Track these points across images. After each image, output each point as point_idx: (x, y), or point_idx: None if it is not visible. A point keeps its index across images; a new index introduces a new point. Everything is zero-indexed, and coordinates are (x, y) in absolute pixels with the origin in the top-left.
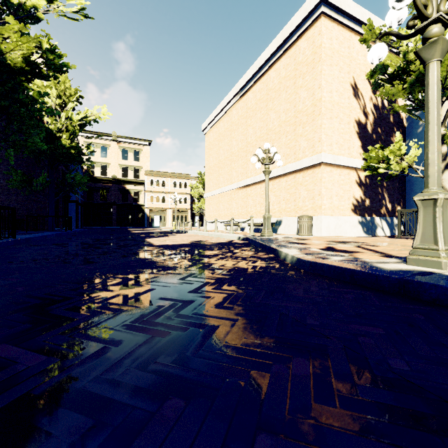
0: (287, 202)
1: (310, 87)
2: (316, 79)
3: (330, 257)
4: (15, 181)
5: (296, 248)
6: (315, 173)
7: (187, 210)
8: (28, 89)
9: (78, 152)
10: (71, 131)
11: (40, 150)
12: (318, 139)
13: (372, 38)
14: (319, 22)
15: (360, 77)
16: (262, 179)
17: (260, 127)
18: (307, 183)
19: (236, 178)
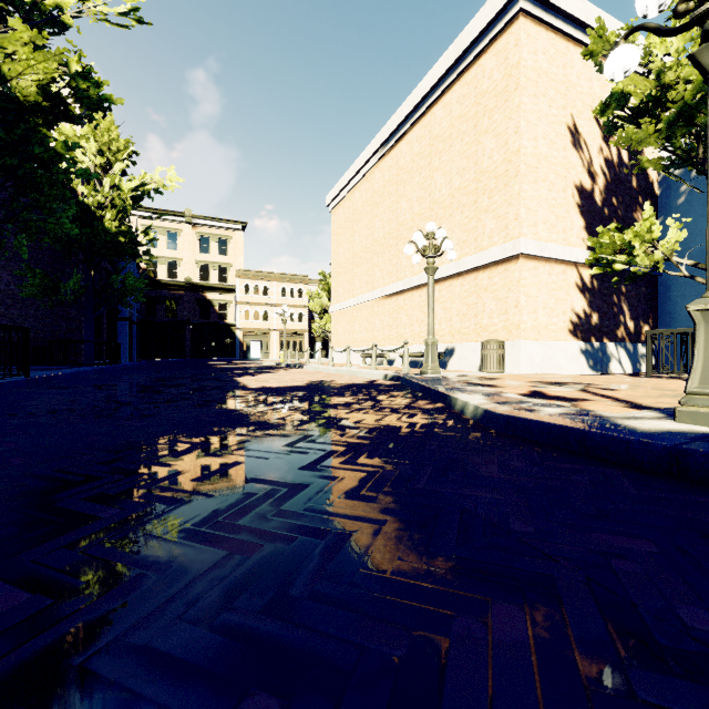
0: (463, 319)
1: (501, 131)
2: (511, 118)
3: (541, 409)
4: (32, 287)
5: (480, 392)
6: (509, 271)
7: (303, 332)
8: (48, 138)
9: (130, 240)
10: (120, 207)
11: (71, 237)
12: (514, 216)
13: (604, 50)
14: (516, 26)
15: (582, 114)
16: (423, 282)
17: (419, 198)
18: (496, 288)
19: (380, 281)
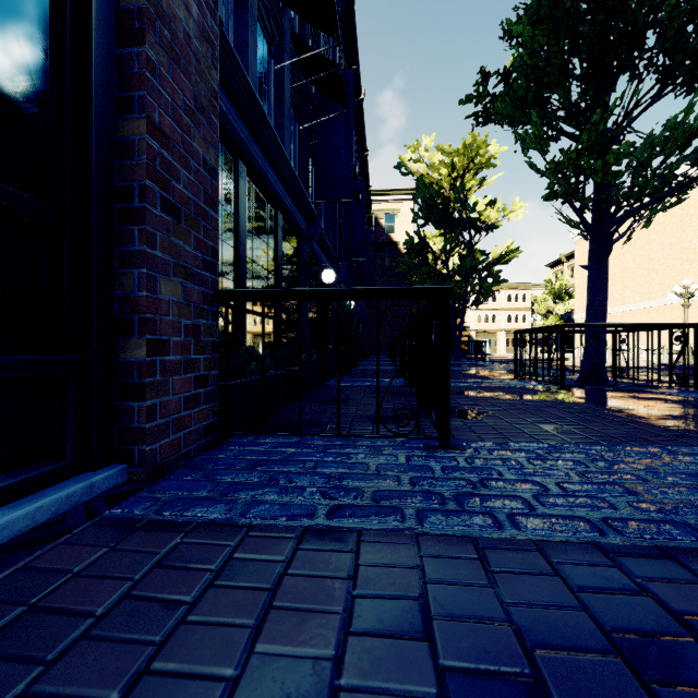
0: None
1: None
2: None
3: None
4: None
5: None
6: None
7: None
8: (493, 270)
9: None
10: None
11: None
12: None
13: None
14: None
15: None
16: (675, 302)
17: (670, 243)
18: None
19: (631, 299)
